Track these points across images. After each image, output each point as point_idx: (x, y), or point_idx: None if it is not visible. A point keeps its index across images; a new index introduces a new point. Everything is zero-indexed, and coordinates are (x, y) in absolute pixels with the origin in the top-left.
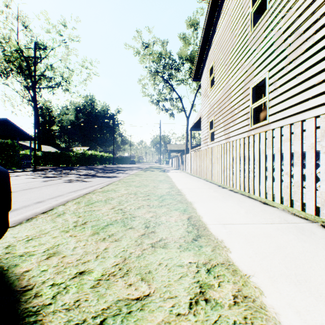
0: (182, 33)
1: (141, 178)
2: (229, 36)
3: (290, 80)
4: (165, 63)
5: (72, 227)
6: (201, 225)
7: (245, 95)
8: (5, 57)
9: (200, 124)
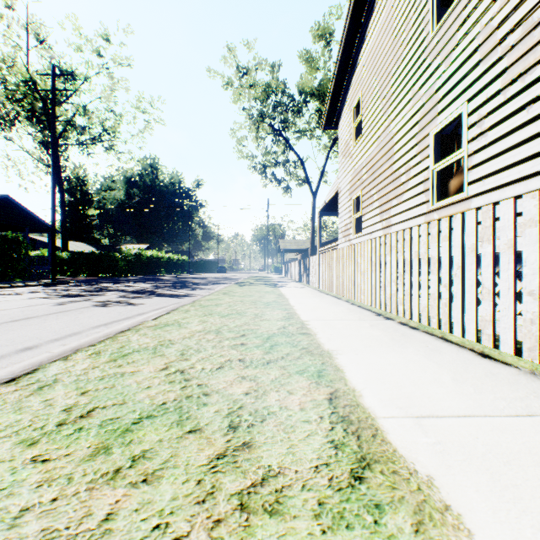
0: (305, 50)
1: (234, 298)
2: (390, 46)
3: (514, 114)
4: (276, 101)
5: (51, 428)
6: (363, 420)
7: (421, 148)
8: (7, 93)
9: (336, 204)
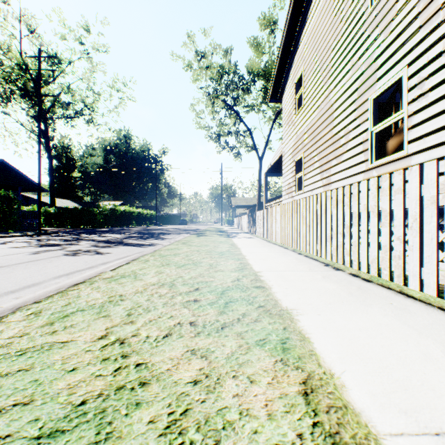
0: (253, 37)
1: (191, 248)
2: (330, 24)
3: None
4: (229, 80)
5: None
6: (364, 444)
7: (360, 112)
8: (4, 75)
9: (280, 166)
